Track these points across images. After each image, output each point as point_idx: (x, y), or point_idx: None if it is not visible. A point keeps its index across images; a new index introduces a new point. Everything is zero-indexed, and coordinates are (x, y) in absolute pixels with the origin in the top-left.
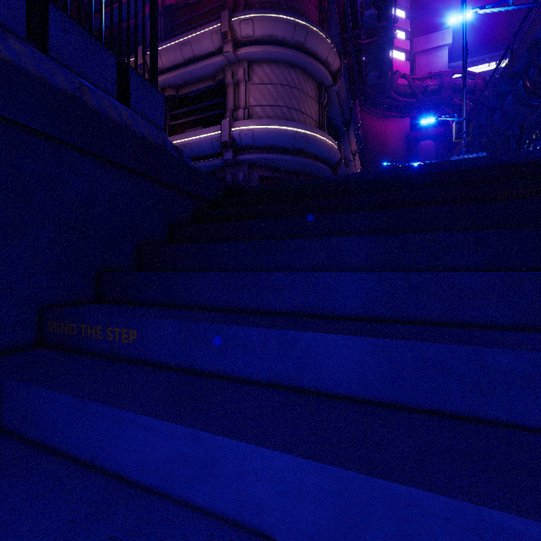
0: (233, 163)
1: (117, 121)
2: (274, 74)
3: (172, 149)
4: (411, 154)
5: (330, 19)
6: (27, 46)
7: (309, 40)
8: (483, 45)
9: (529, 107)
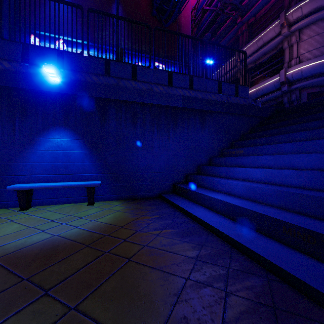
0: (288, 91)
1: (235, 102)
2: (319, 28)
3: (251, 101)
4: None
5: None
6: (218, 95)
7: None
8: None
9: None
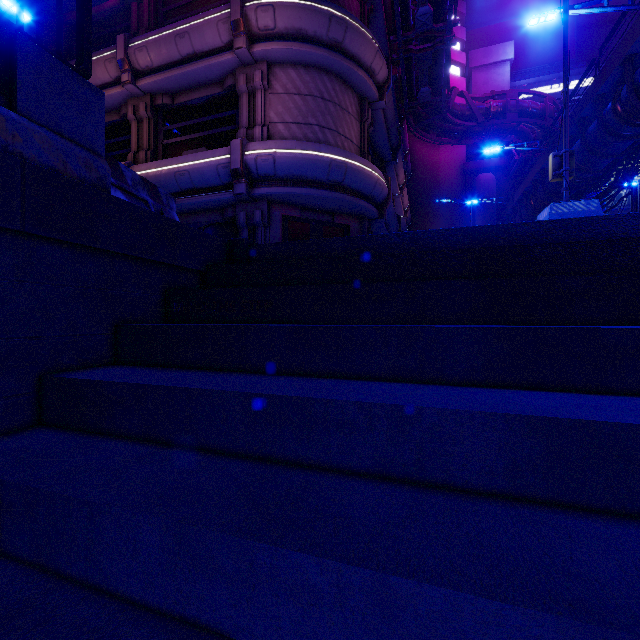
0: (247, 198)
1: None
2: (302, 82)
3: (138, 183)
4: (467, 188)
5: (374, 16)
6: None
7: (349, 39)
8: (549, 63)
9: (618, 138)
